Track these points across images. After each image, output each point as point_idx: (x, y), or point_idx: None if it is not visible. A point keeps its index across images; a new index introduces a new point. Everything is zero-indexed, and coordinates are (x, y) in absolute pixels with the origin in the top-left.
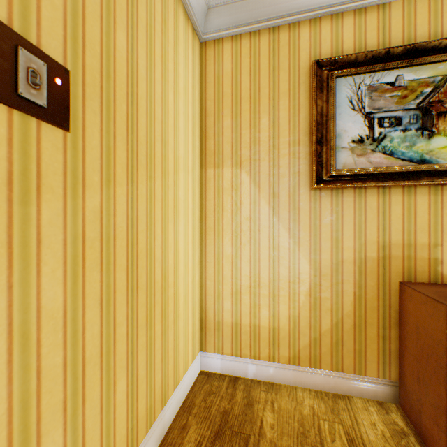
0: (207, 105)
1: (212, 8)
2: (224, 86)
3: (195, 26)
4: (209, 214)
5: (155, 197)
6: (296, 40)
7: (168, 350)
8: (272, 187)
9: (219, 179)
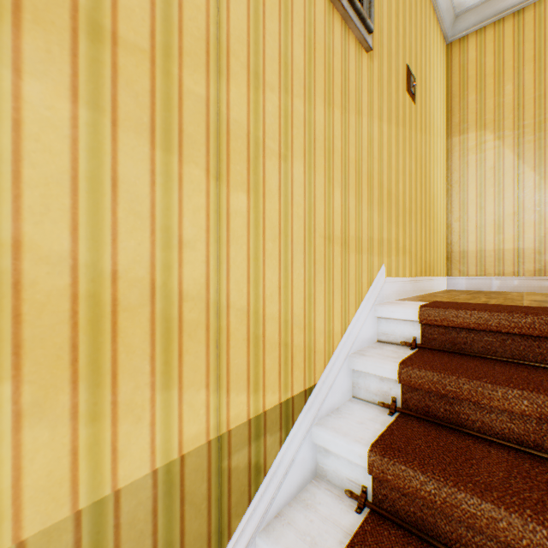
0: (452, 90)
1: (459, 17)
2: (468, 71)
3: (445, 35)
4: (454, 171)
5: (430, 147)
6: (541, 13)
7: (434, 245)
8: (515, 138)
9: (463, 143)
